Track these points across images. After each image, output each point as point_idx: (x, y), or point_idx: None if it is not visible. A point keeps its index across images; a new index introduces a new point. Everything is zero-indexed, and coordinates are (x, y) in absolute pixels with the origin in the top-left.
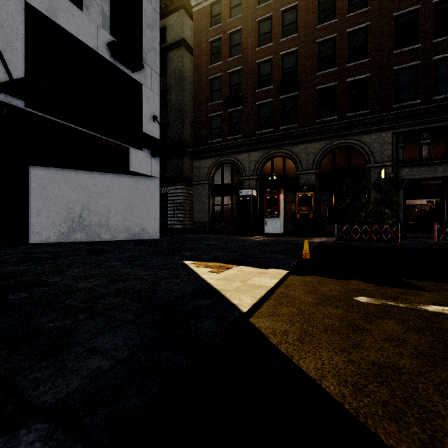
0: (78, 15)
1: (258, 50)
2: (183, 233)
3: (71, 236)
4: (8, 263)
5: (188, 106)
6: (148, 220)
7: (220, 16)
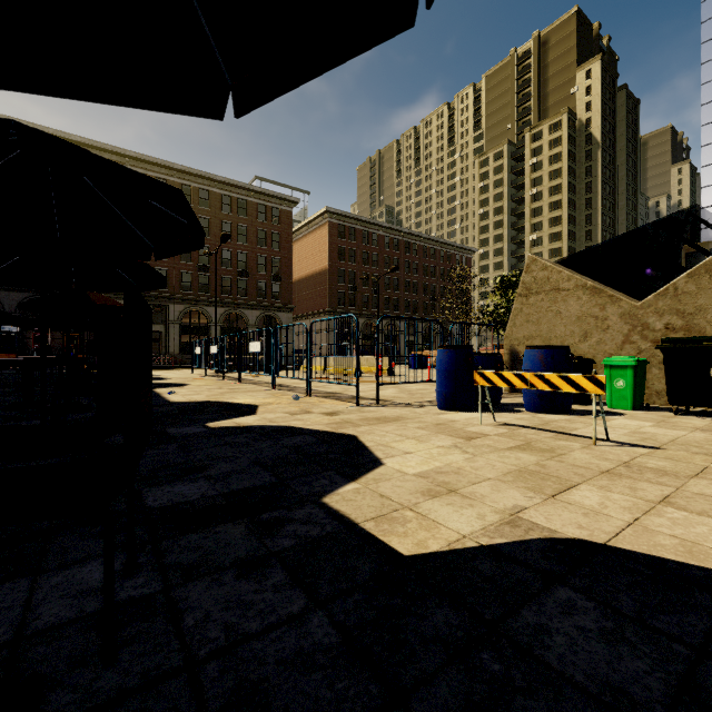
0: None
1: None
2: None
3: None
4: None
5: None
6: None
7: None
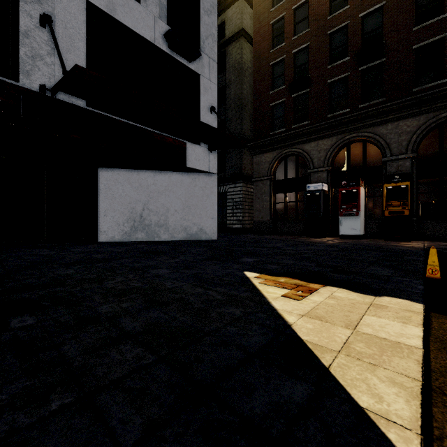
0: (135, 8)
1: (330, 18)
2: (242, 233)
3: (133, 236)
4: (63, 265)
5: (248, 99)
6: (206, 220)
7: None
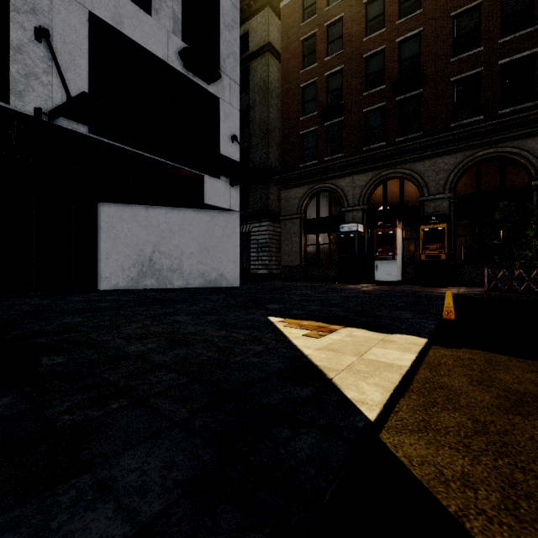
0: (146, 22)
1: (365, 40)
2: (268, 280)
3: (140, 283)
4: (67, 313)
5: (275, 125)
6: (227, 264)
7: (315, 6)
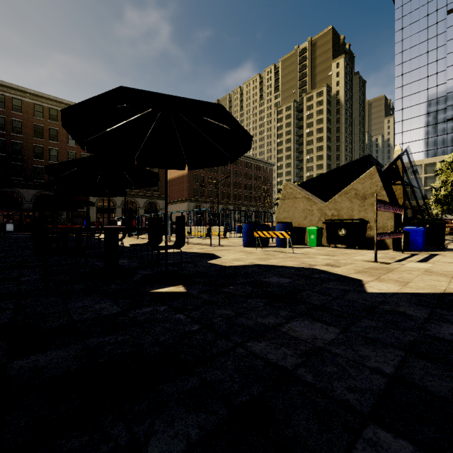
0: None
1: None
2: None
3: None
4: None
5: None
6: None
7: None
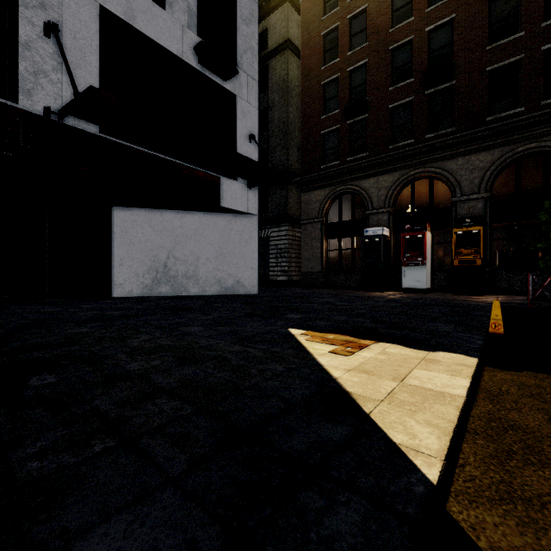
0: (159, 16)
1: (391, 31)
2: (287, 287)
3: (155, 290)
4: (74, 323)
5: (294, 125)
6: (244, 270)
7: None
